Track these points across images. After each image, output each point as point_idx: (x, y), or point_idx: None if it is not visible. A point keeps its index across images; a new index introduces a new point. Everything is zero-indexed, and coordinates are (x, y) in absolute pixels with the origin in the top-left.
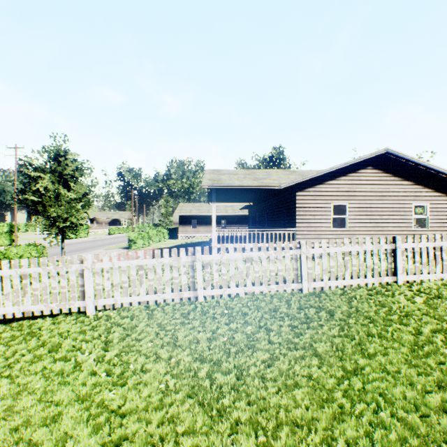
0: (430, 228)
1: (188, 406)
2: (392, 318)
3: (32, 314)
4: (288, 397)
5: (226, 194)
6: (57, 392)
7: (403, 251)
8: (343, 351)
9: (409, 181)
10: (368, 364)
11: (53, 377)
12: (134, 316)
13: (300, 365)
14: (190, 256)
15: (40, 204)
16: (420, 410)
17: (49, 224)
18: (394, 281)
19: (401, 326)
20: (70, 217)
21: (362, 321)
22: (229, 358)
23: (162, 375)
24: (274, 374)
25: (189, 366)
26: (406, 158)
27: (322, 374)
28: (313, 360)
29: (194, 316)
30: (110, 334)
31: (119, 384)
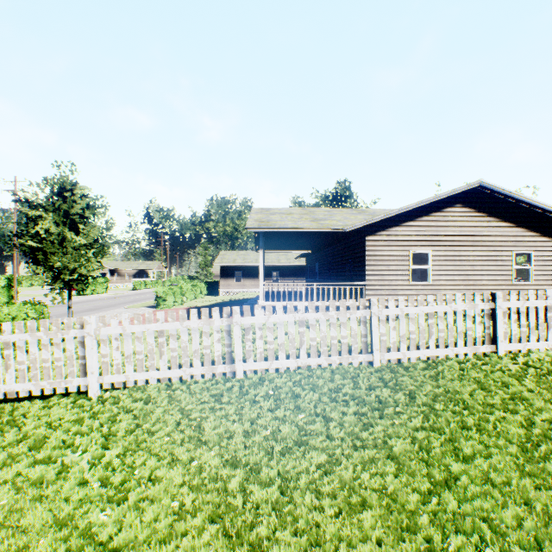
0: (535, 282)
1: (209, 537)
2: (494, 402)
3: (19, 395)
4: (352, 523)
5: (278, 239)
6: (28, 512)
7: (505, 312)
8: (430, 451)
9: (508, 222)
10: (464, 472)
11: (26, 489)
12: (150, 398)
13: (370, 473)
14: (225, 319)
15: (40, 252)
16: (543, 547)
17: (53, 277)
18: (493, 350)
19: (507, 414)
20: (78, 268)
21: (454, 407)
22: (271, 461)
23: (177, 487)
24: (333, 486)
25: (216, 473)
26: (504, 193)
27: (400, 487)
28: (387, 466)
29: (229, 399)
30: (115, 424)
31: (117, 500)
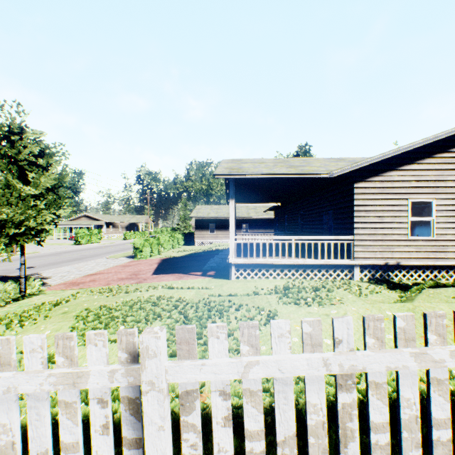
0: None
1: None
2: None
3: None
4: None
5: (249, 190)
6: None
7: None
8: None
9: None
10: None
11: None
12: None
13: None
14: (120, 368)
15: None
16: None
17: None
18: None
19: None
20: (26, 220)
21: None
22: None
23: None
24: None
25: None
26: None
27: None
28: None
29: None
30: None
31: None
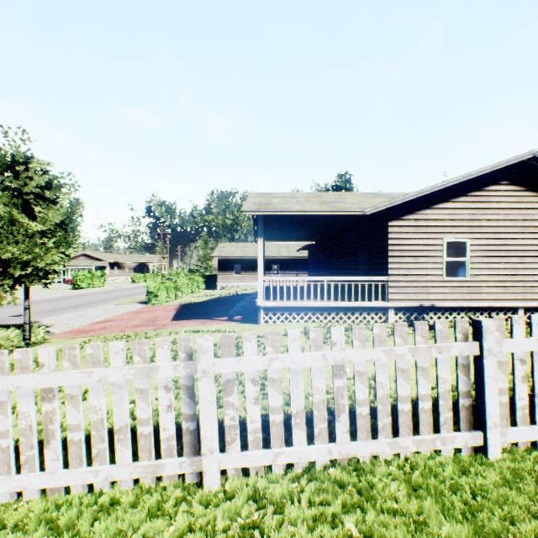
0: None
1: None
2: None
3: None
4: None
5: (279, 227)
6: None
7: None
8: None
9: None
10: None
11: None
12: None
13: None
14: (182, 363)
15: None
16: None
17: None
18: None
19: None
20: (33, 260)
21: None
22: None
23: None
24: None
25: None
26: None
27: None
28: None
29: None
30: None
31: None
